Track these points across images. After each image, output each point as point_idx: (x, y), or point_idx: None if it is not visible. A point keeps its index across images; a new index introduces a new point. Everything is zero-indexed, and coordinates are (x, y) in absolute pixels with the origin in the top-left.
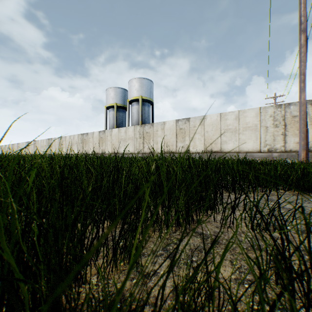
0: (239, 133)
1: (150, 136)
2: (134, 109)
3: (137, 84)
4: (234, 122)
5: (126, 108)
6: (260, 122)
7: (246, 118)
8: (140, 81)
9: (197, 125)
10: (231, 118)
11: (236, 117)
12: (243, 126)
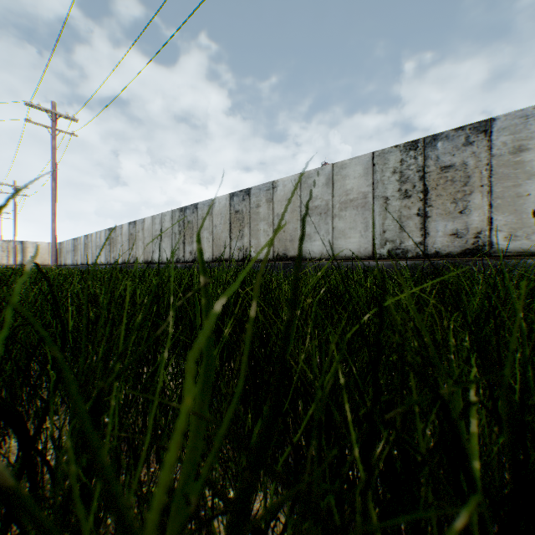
0: None
1: None
2: None
3: None
4: None
5: None
6: None
7: None
8: None
9: None
10: None
11: None
12: None
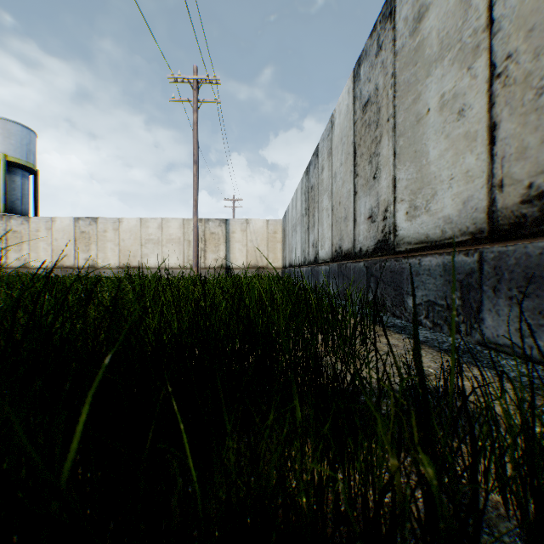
0: (162, 245)
1: (24, 238)
2: None
3: None
4: (157, 232)
5: None
6: (184, 235)
7: (171, 229)
8: (3, 124)
9: (109, 230)
10: (154, 226)
11: (159, 225)
12: (168, 238)
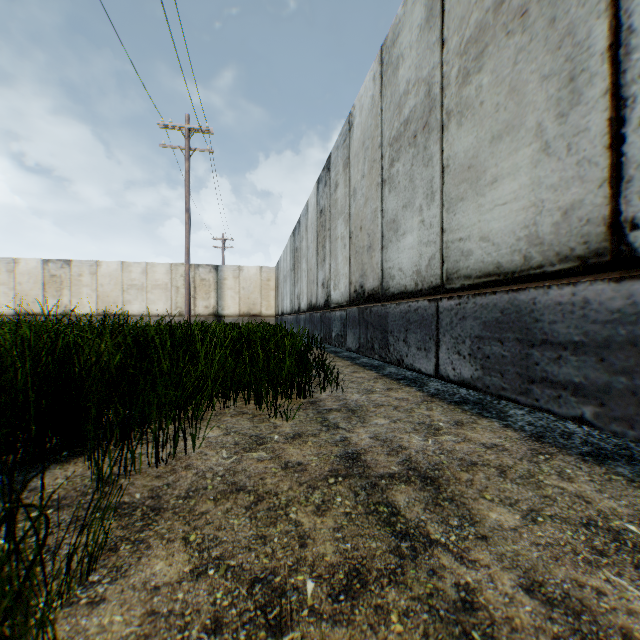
0: (147, 291)
1: None
2: None
3: None
4: (142, 277)
5: None
6: (172, 280)
7: (157, 274)
8: None
9: (85, 274)
10: (138, 271)
11: (144, 270)
12: (153, 283)
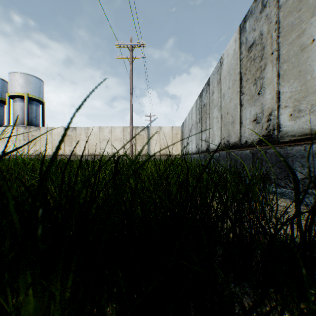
0: (111, 142)
1: (37, 139)
2: (18, 106)
3: (22, 79)
4: (109, 134)
5: (5, 102)
6: (124, 136)
7: (116, 133)
8: (26, 77)
9: (82, 133)
10: (107, 131)
11: (110, 131)
12: (114, 138)
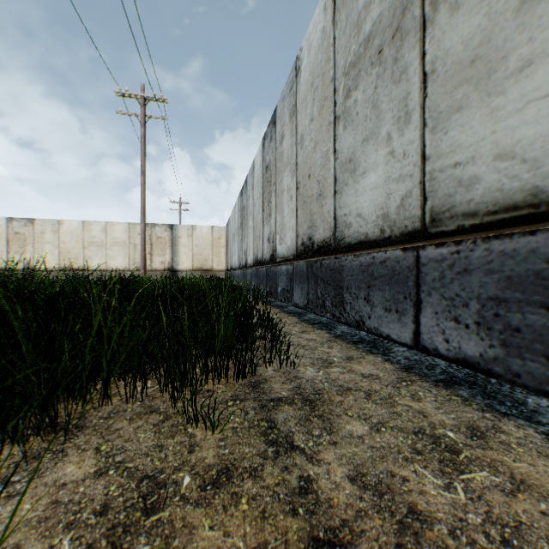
0: (107, 248)
1: None
2: None
3: None
4: (102, 235)
5: None
6: (130, 238)
7: (116, 232)
8: None
9: (48, 231)
10: (98, 229)
11: (104, 229)
12: (113, 241)
